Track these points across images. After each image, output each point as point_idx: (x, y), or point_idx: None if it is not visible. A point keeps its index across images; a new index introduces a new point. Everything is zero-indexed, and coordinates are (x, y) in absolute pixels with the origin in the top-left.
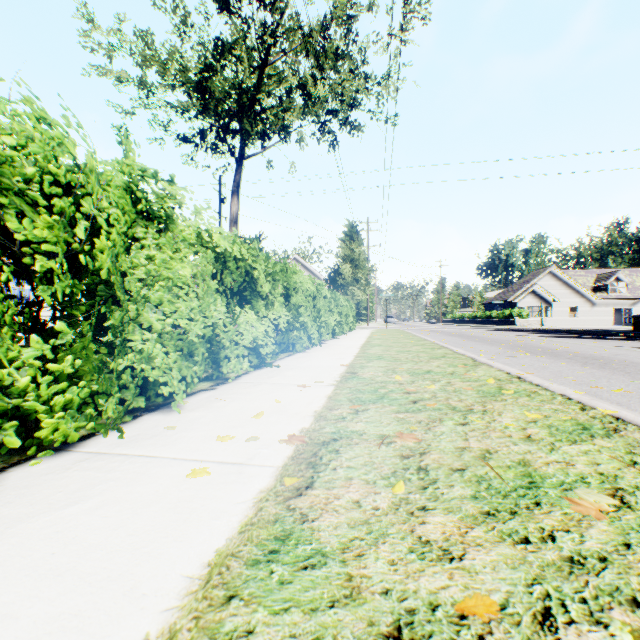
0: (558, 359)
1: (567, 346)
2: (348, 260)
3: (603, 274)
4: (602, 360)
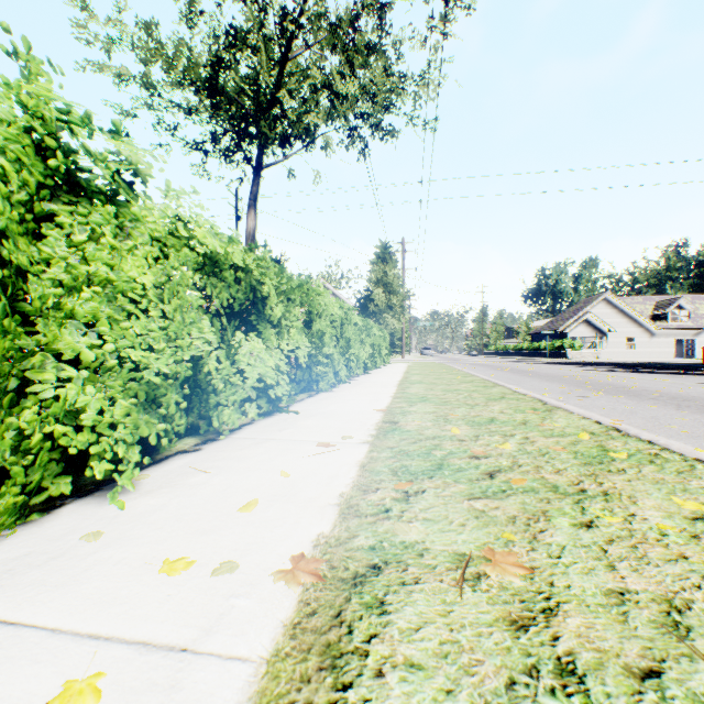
0: (641, 400)
1: (641, 383)
2: (381, 284)
3: (663, 301)
4: (696, 401)
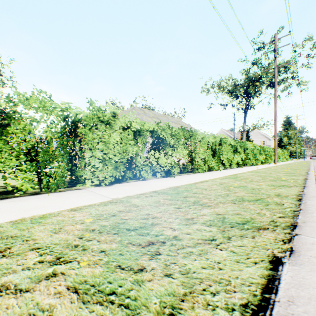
0: None
1: None
2: (285, 136)
3: None
4: None
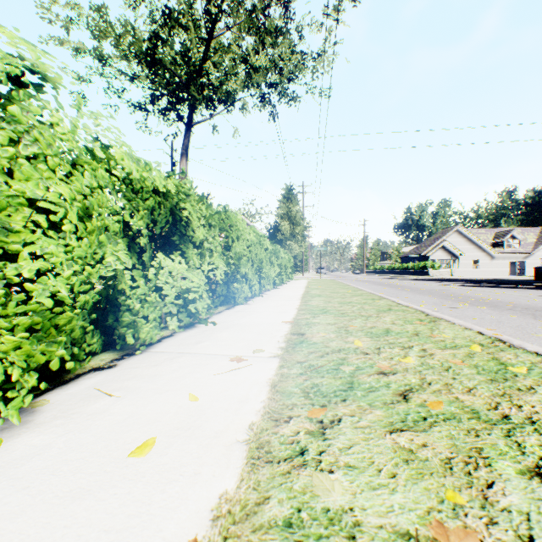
0: (502, 310)
1: (494, 295)
2: (286, 218)
3: (500, 232)
4: None
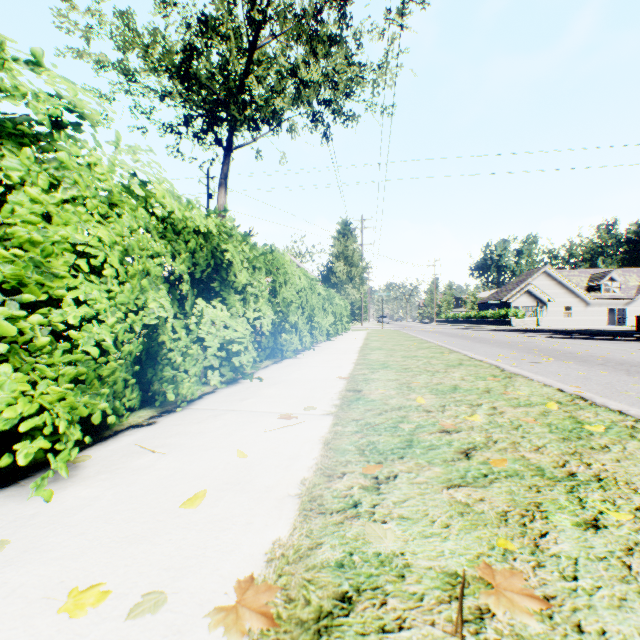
0: (591, 366)
1: (585, 349)
2: (342, 257)
3: (597, 274)
4: None
